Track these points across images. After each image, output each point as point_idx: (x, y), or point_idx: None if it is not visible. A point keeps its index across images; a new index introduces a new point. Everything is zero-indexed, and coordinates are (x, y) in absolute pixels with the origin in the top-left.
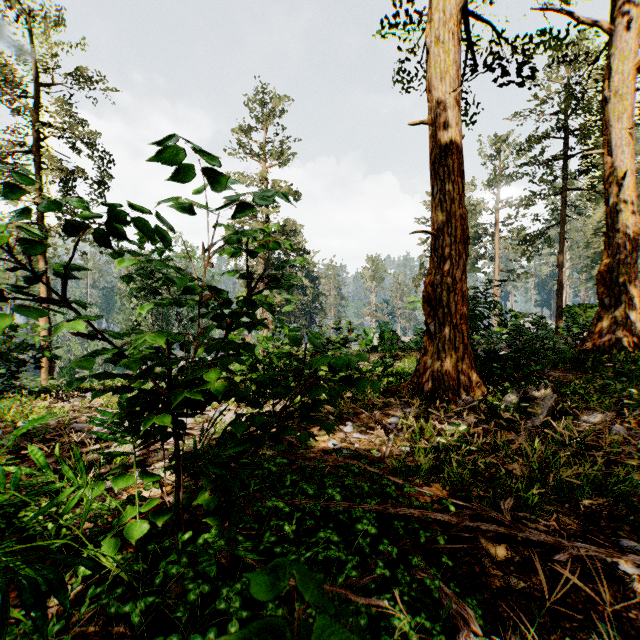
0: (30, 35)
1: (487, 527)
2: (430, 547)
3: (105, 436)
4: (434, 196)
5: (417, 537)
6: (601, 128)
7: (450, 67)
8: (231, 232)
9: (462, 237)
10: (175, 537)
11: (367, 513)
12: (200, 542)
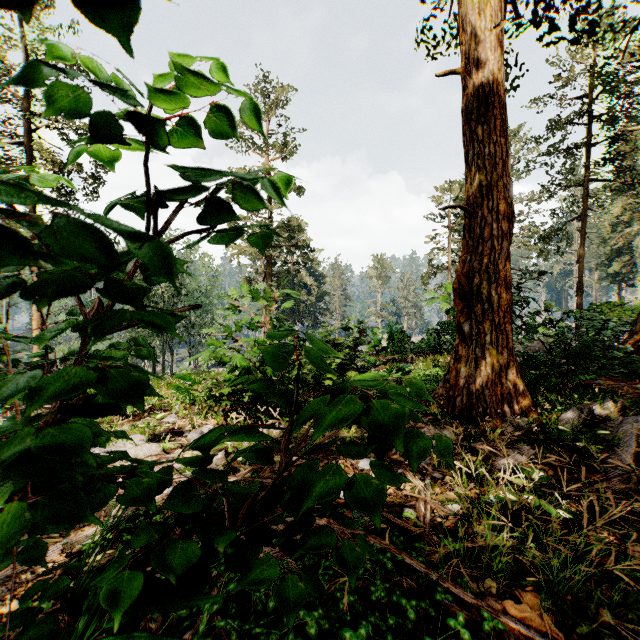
0: (22, 22)
1: None
2: None
3: None
4: (469, 163)
5: None
6: None
7: None
8: None
9: (506, 213)
10: None
11: None
12: None
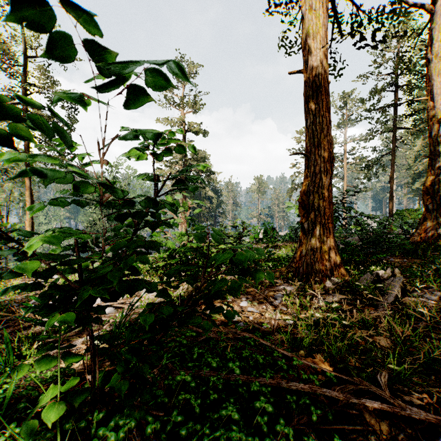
0: None
1: (371, 404)
2: (320, 421)
3: (33, 321)
4: (307, 127)
5: (307, 409)
6: (426, 81)
7: (320, 29)
8: (134, 131)
9: (329, 157)
10: (92, 414)
11: (263, 387)
12: (111, 424)
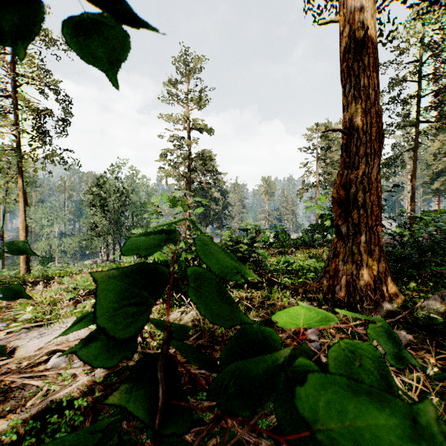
0: None
1: None
2: None
3: None
4: (346, 95)
5: None
6: None
7: None
8: None
9: (377, 135)
10: None
11: None
12: None
